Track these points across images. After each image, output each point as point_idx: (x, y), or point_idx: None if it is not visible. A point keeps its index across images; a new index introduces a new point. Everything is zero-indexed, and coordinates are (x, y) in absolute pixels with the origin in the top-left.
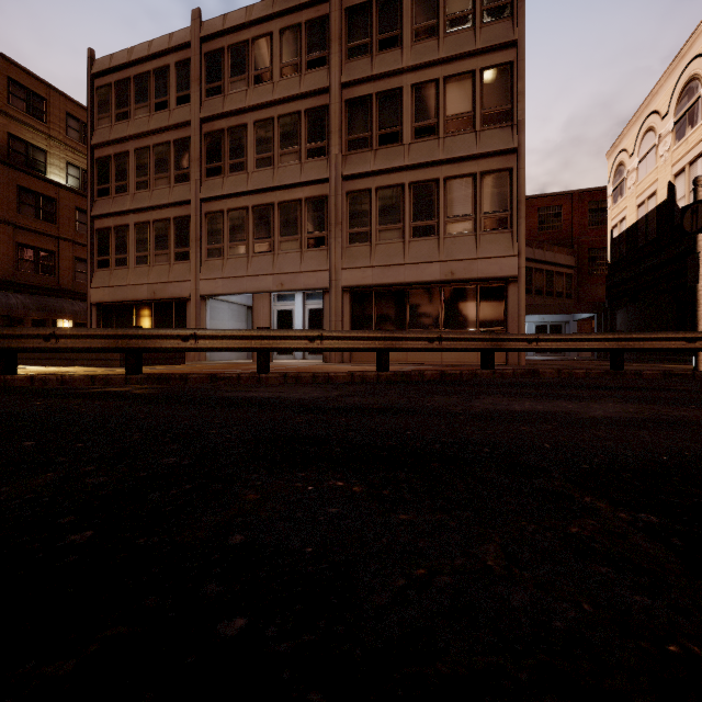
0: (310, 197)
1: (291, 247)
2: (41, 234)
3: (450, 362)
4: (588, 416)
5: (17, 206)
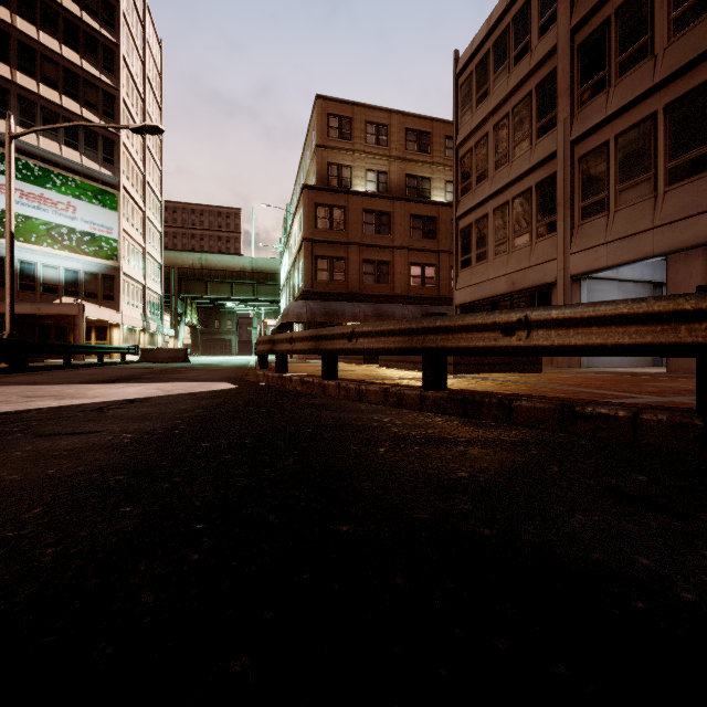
0: None
1: None
2: (425, 251)
3: None
4: None
5: (409, 232)
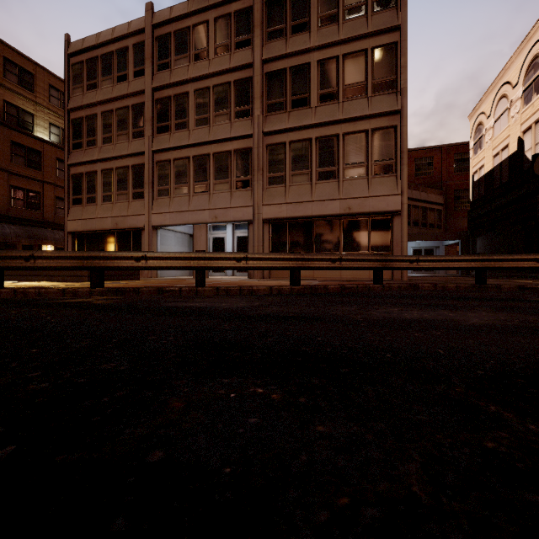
0: (238, 149)
1: (223, 188)
2: (29, 178)
3: (347, 278)
4: (468, 323)
5: (10, 157)
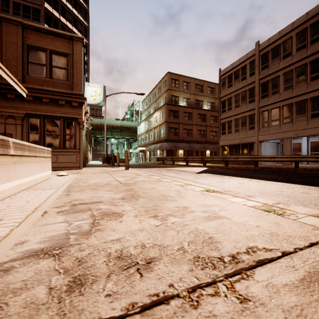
0: (312, 97)
1: (301, 119)
2: (202, 126)
3: None
4: None
5: (197, 119)
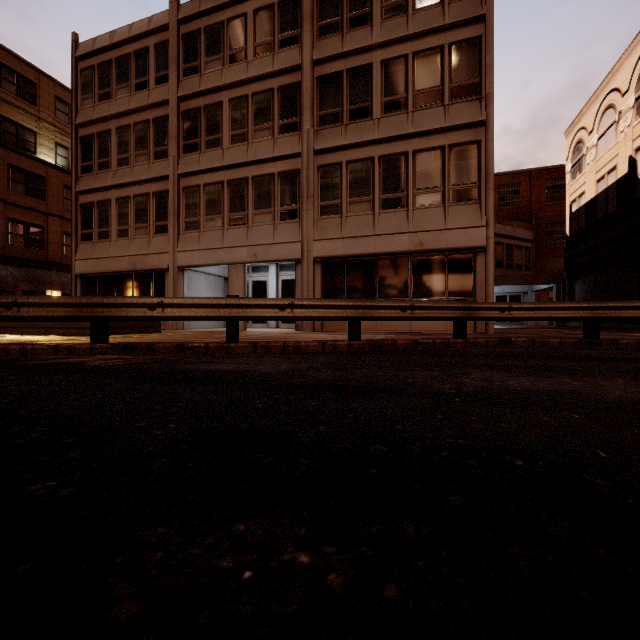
0: (283, 172)
1: (264, 219)
2: (30, 210)
3: (419, 331)
4: (610, 398)
5: (7, 184)
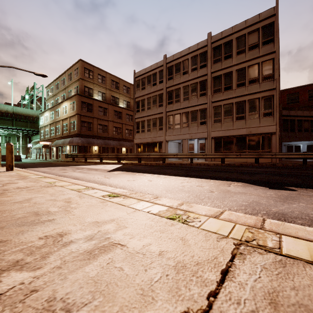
0: (201, 109)
1: (194, 125)
2: (118, 123)
3: (250, 161)
4: (256, 170)
5: (113, 116)
